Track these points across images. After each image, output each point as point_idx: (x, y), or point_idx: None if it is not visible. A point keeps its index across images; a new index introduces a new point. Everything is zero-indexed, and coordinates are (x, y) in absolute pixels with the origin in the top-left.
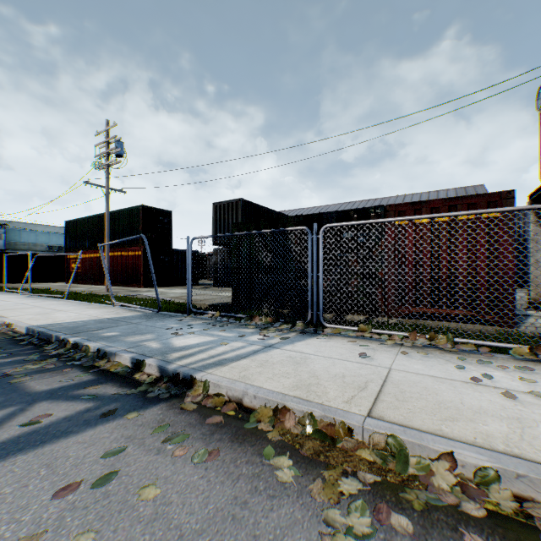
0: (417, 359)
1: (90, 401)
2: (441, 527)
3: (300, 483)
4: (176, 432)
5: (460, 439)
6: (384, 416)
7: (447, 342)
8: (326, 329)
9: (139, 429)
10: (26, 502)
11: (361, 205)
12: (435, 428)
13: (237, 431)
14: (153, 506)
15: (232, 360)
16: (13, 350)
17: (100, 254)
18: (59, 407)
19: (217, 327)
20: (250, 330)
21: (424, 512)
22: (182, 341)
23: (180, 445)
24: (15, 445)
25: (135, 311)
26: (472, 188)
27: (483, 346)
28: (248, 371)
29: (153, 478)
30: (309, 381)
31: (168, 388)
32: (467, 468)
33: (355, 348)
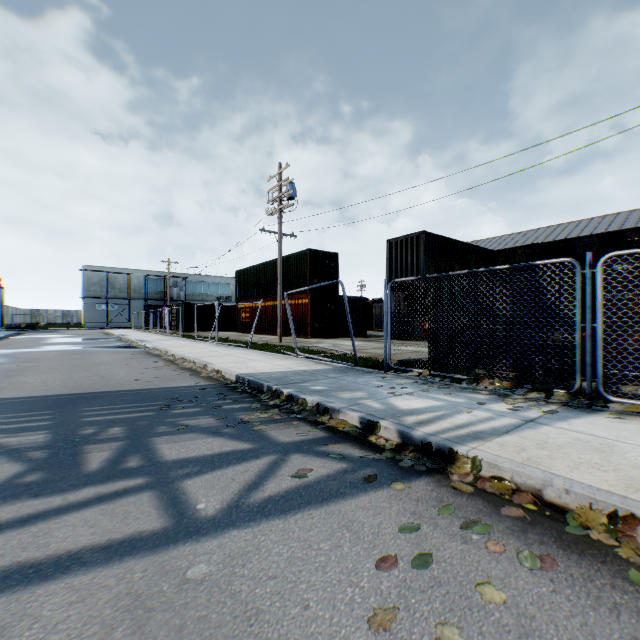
0: None
1: (340, 461)
2: None
3: None
4: (469, 518)
5: None
6: None
7: None
8: (610, 404)
9: (420, 505)
10: (352, 565)
11: (589, 225)
12: None
13: (560, 535)
14: (511, 615)
15: (492, 434)
16: (234, 396)
17: (267, 302)
18: (313, 462)
19: (433, 389)
20: (481, 396)
21: None
22: (403, 402)
23: (488, 538)
24: (299, 496)
25: (323, 364)
26: None
27: None
28: (528, 452)
29: (483, 575)
30: None
31: (419, 459)
32: None
33: None
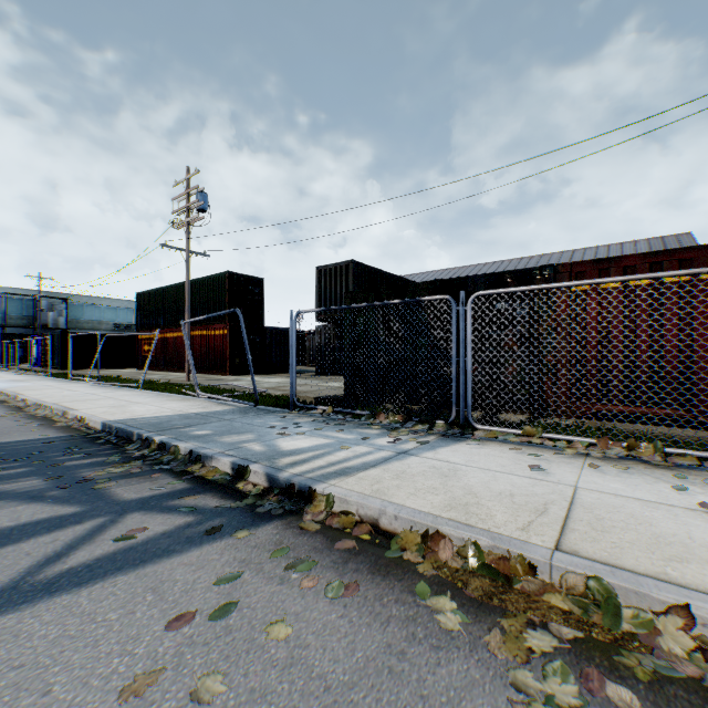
0: (612, 475)
1: (188, 515)
2: (681, 706)
3: (471, 632)
4: (299, 557)
5: (696, 587)
6: (578, 550)
7: (654, 453)
8: (477, 431)
9: (254, 552)
10: (136, 632)
11: (511, 266)
12: (656, 570)
13: (377, 561)
14: (287, 648)
15: (359, 469)
16: (90, 449)
17: (177, 333)
18: (154, 519)
19: (331, 426)
20: (374, 431)
21: (653, 684)
22: (290, 443)
23: (307, 575)
24: (112, 563)
25: (225, 405)
26: (672, 239)
27: (707, 459)
28: (381, 484)
29: (281, 614)
30: (466, 500)
31: (281, 502)
32: None
33: (521, 458)
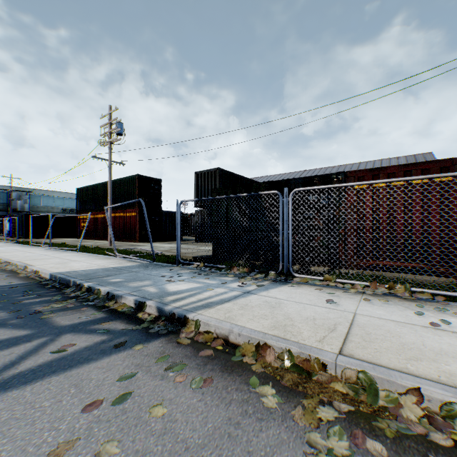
0: (378, 306)
1: (104, 335)
2: (412, 453)
3: (283, 409)
4: (175, 362)
5: (425, 376)
6: (353, 354)
7: (405, 291)
8: (295, 278)
9: (145, 359)
10: (61, 414)
11: (320, 172)
12: (401, 366)
13: (226, 363)
14: (162, 422)
15: (218, 303)
16: (41, 292)
17: (103, 214)
18: (80, 338)
19: (202, 276)
20: (230, 278)
21: (396, 439)
22: (174, 286)
23: (179, 373)
24: (49, 368)
25: (134, 262)
26: (421, 156)
27: (437, 295)
28: (231, 313)
29: (160, 399)
30: (285, 322)
31: (166, 325)
32: (432, 403)
33: (322, 295)
